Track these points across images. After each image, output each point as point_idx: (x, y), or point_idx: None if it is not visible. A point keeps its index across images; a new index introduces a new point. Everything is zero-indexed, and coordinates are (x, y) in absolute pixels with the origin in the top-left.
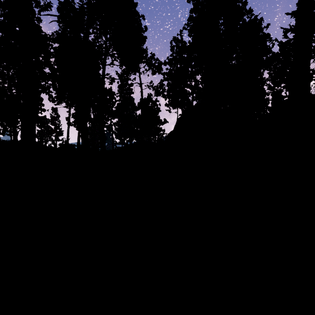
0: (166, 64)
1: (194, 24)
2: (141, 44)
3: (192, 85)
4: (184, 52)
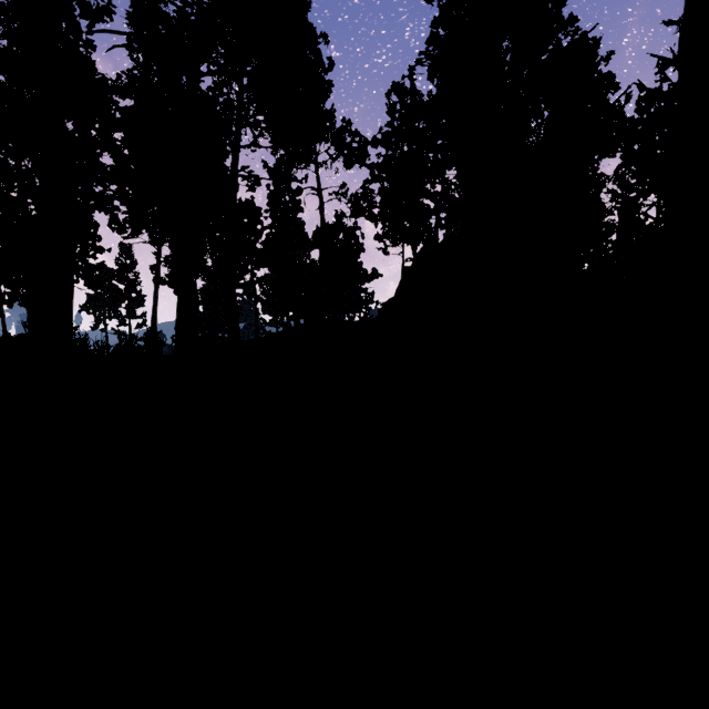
0: (376, 144)
1: (441, 53)
2: (322, 99)
3: (438, 193)
4: (418, 118)
